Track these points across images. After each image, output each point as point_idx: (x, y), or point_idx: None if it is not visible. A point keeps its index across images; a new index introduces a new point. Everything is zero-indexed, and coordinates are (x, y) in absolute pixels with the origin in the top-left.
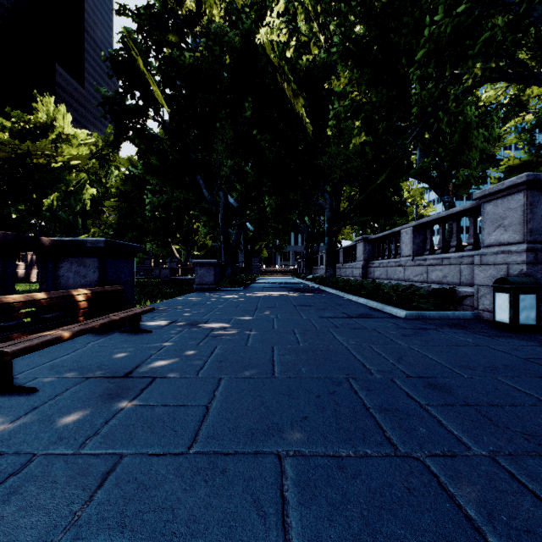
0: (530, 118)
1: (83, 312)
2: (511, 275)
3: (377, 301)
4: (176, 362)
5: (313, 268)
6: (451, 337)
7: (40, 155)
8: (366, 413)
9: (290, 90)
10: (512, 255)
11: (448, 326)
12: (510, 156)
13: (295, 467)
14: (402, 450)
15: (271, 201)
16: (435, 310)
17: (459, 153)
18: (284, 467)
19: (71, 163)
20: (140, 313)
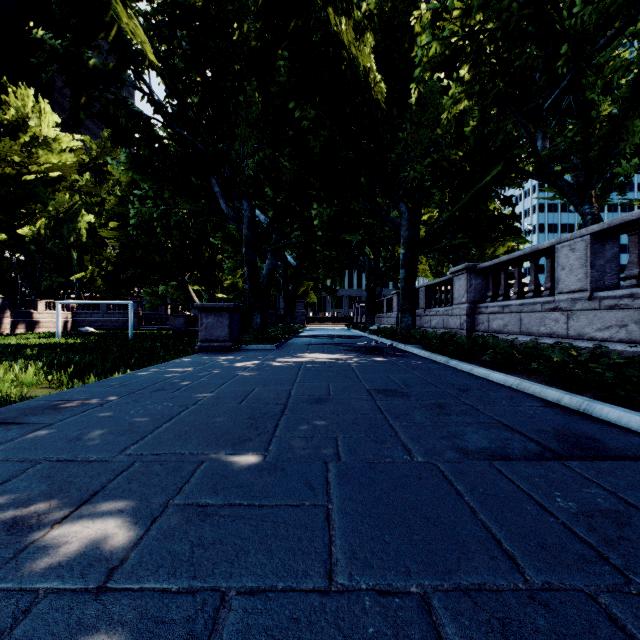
0: None
1: None
2: None
3: (532, 381)
4: None
5: (376, 316)
6: None
7: (5, 162)
8: None
9: (351, 27)
10: None
11: None
12: None
13: None
14: None
15: (320, 211)
16: None
17: (624, 129)
18: None
19: (51, 174)
20: None
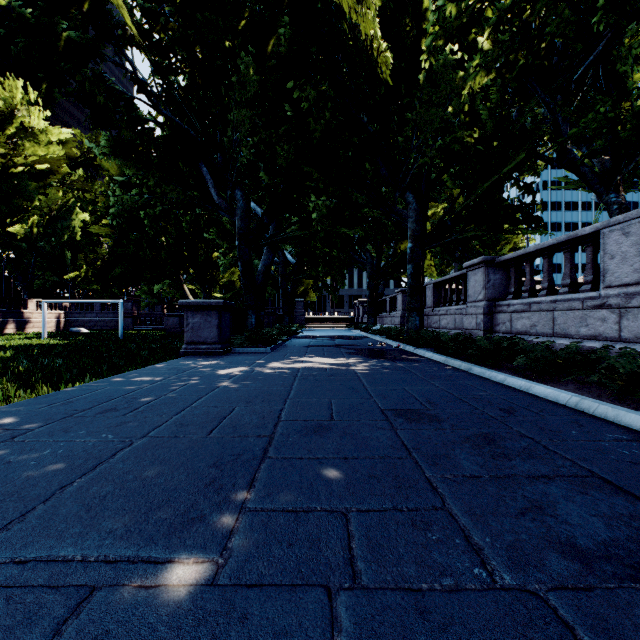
0: None
1: None
2: None
3: (590, 396)
4: None
5: (379, 316)
6: None
7: None
8: None
9: None
10: None
11: None
12: None
13: None
14: None
15: (319, 200)
16: None
17: None
18: None
19: (40, 168)
20: None
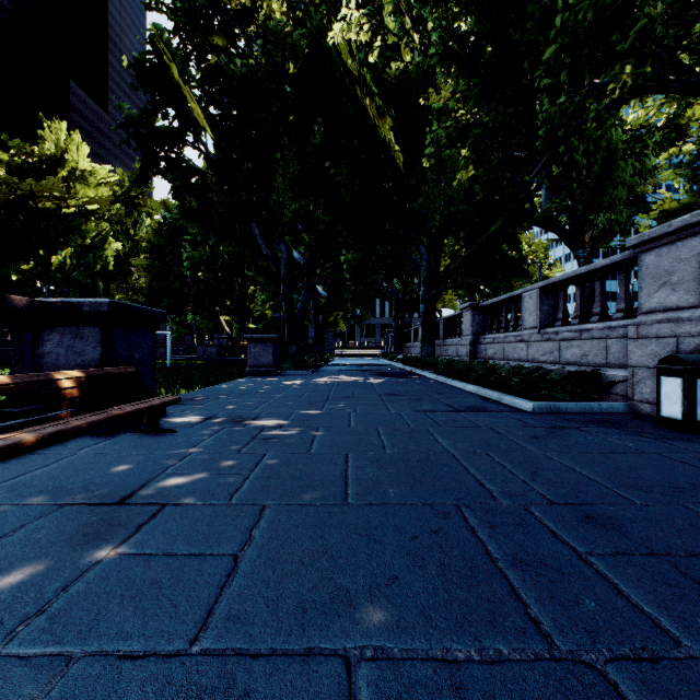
0: (689, 148)
1: (70, 404)
2: (683, 352)
3: (491, 389)
4: (202, 480)
5: (405, 346)
6: (603, 440)
7: (46, 197)
8: (492, 570)
9: (375, 107)
10: (684, 324)
11: (594, 424)
12: (665, 197)
13: (376, 685)
14: (562, 648)
15: (349, 256)
16: (573, 401)
17: (599, 192)
18: (354, 687)
19: (88, 208)
20: (157, 406)
